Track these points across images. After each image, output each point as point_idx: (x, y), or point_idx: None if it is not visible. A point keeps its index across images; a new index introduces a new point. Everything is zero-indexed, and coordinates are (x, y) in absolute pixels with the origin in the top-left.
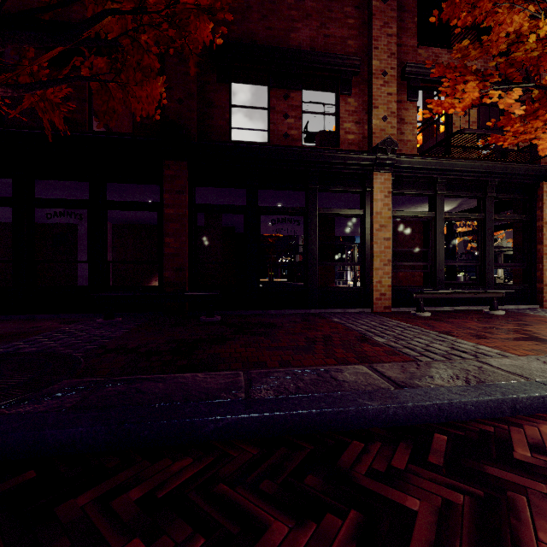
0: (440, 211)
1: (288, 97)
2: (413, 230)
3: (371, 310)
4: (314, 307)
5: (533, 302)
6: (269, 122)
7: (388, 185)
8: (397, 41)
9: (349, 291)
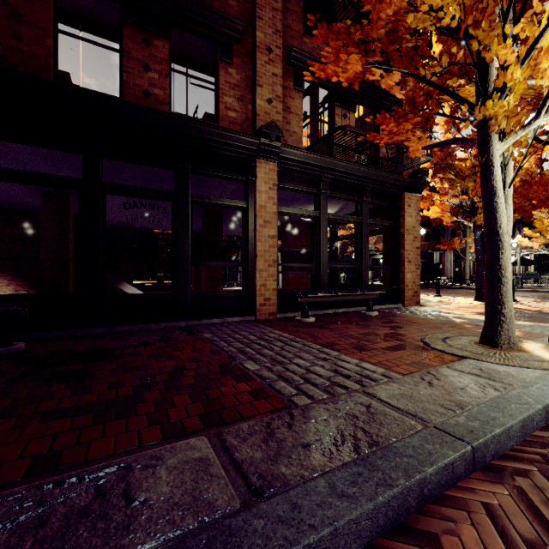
0: (324, 211)
1: (149, 44)
2: (301, 232)
3: (255, 318)
4: (186, 318)
5: (398, 302)
6: (122, 70)
7: (273, 176)
8: (283, 21)
9: (230, 297)
